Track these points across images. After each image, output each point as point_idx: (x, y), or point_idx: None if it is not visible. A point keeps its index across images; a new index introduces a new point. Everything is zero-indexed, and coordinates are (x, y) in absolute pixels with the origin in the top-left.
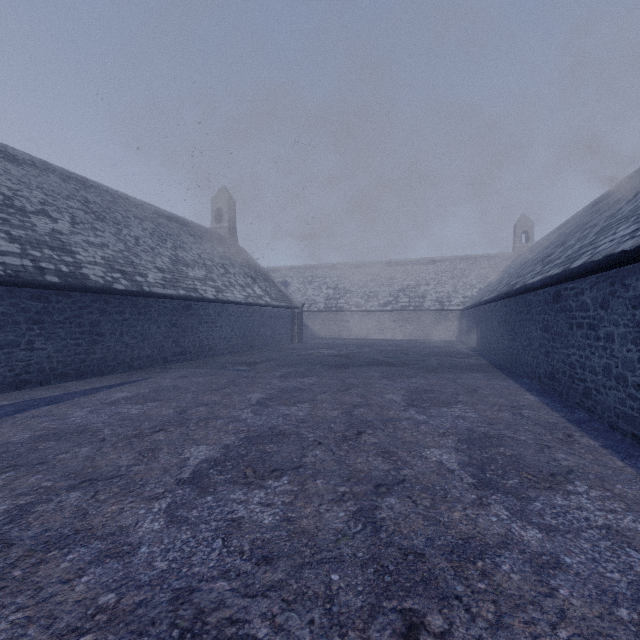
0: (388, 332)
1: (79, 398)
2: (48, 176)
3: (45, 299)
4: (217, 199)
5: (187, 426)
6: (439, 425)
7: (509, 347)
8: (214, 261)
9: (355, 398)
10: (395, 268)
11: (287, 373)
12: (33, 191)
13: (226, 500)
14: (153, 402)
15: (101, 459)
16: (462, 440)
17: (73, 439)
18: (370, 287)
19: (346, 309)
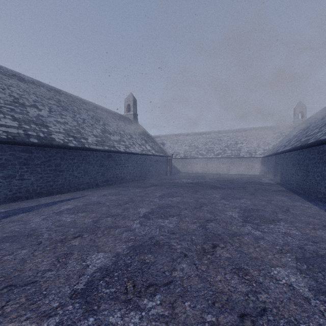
0: (219, 169)
1: (43, 208)
2: (40, 88)
3: (30, 151)
4: (127, 100)
5: (96, 233)
6: (274, 241)
7: (302, 180)
8: (125, 131)
9: (206, 214)
10: (223, 134)
11: (163, 194)
12: (30, 95)
13: (104, 325)
14: (82, 213)
15: (29, 262)
16: (299, 259)
17: (22, 241)
18: (209, 145)
19: (195, 157)
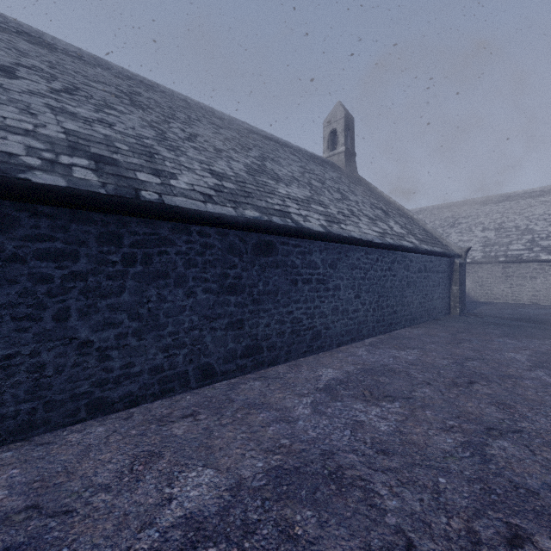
0: None
1: None
2: (92, 68)
3: None
4: (330, 120)
5: None
6: None
7: None
8: (325, 183)
9: None
10: None
11: None
12: (27, 58)
13: None
14: None
15: None
16: None
17: None
18: None
19: (528, 258)
